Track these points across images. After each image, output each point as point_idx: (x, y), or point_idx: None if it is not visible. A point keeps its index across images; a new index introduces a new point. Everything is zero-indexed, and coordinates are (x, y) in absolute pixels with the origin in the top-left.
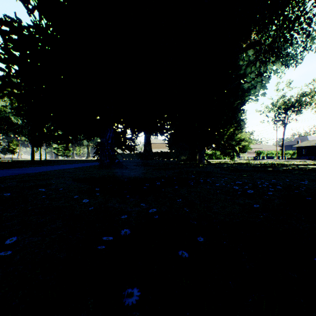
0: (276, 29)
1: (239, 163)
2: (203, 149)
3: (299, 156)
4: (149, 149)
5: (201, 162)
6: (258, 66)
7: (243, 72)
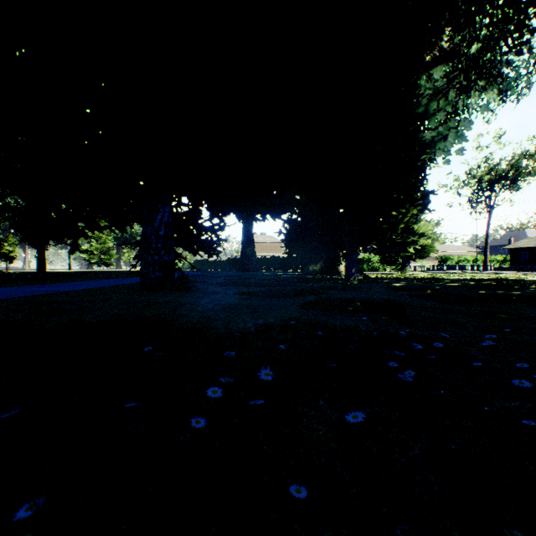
0: (491, 23)
1: (423, 278)
2: (356, 250)
3: (515, 264)
4: (251, 253)
5: (351, 277)
6: (454, 97)
7: (423, 110)
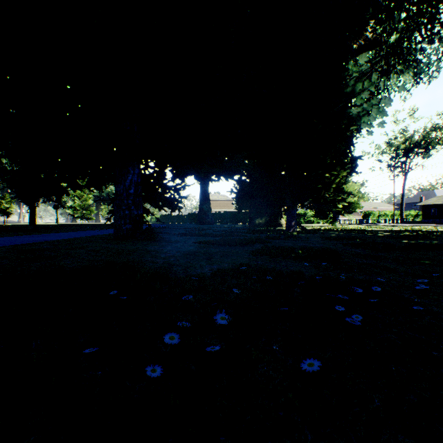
0: (408, 17)
1: (351, 230)
2: (296, 206)
3: (426, 218)
4: (207, 209)
5: (291, 228)
6: (376, 79)
7: (351, 90)
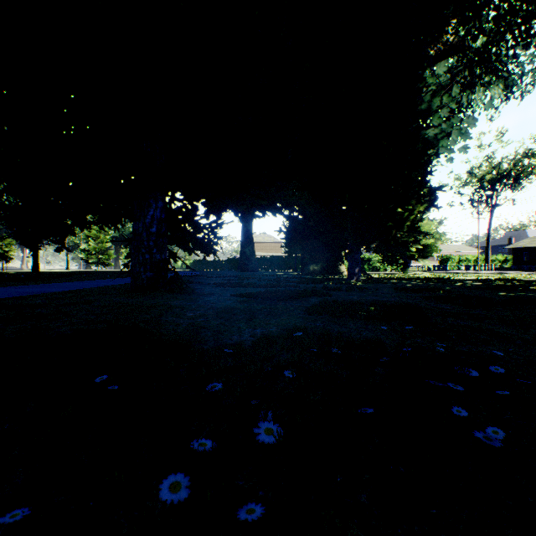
0: (498, 16)
1: (428, 279)
2: (360, 249)
3: (517, 264)
4: (250, 253)
5: (354, 277)
6: (458, 93)
7: (426, 106)
